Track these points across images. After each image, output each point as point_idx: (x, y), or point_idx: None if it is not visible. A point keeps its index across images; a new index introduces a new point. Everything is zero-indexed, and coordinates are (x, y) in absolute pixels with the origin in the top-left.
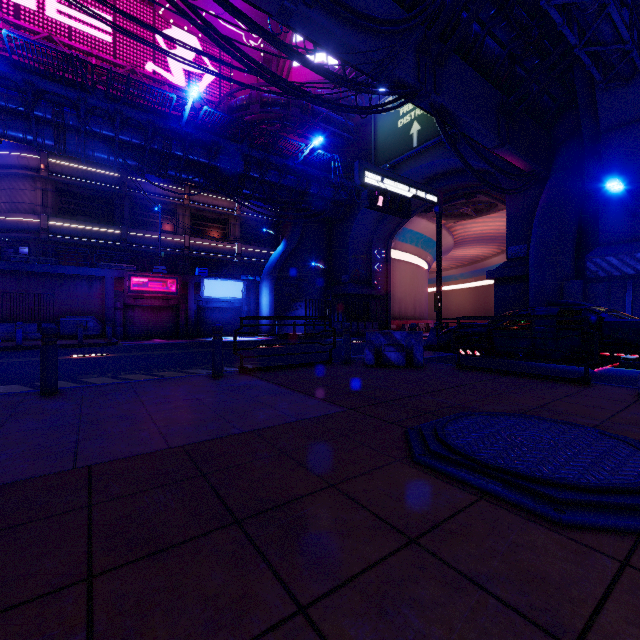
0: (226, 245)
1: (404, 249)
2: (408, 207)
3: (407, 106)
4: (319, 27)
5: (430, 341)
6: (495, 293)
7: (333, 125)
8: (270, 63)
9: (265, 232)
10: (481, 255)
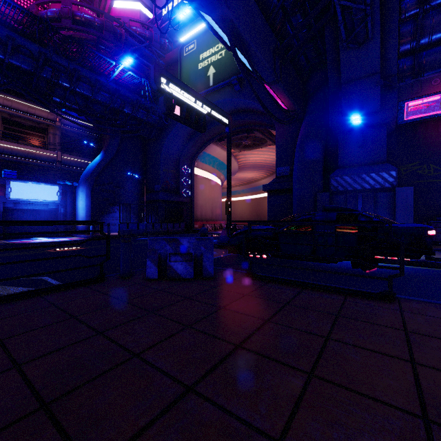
0: (44, 152)
1: (204, 168)
2: (203, 122)
3: (205, 53)
4: None
5: (222, 240)
6: (268, 201)
7: (146, 59)
8: (92, 0)
9: (87, 145)
10: (255, 178)
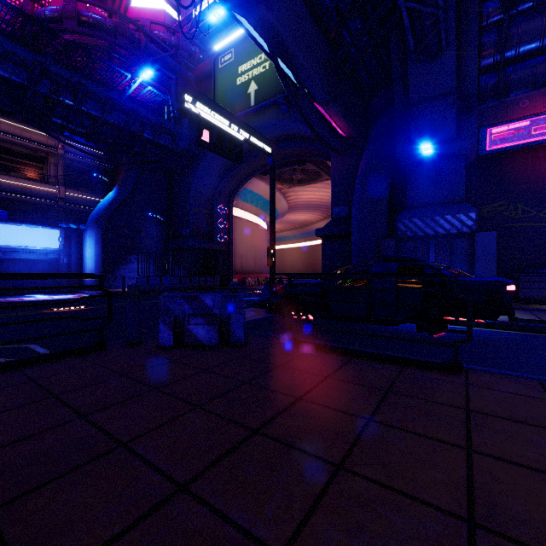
0: (43, 187)
1: (245, 208)
2: (240, 150)
3: (245, 65)
4: None
5: (264, 297)
6: (323, 250)
7: (171, 71)
8: None
9: (98, 178)
10: (309, 220)
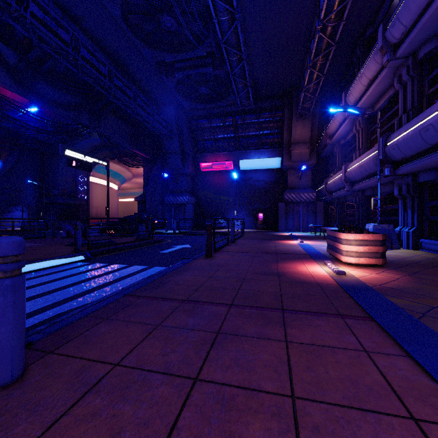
0: None
1: (100, 177)
2: (90, 167)
3: None
4: (39, 101)
5: None
6: (138, 207)
7: None
8: None
9: None
10: None
